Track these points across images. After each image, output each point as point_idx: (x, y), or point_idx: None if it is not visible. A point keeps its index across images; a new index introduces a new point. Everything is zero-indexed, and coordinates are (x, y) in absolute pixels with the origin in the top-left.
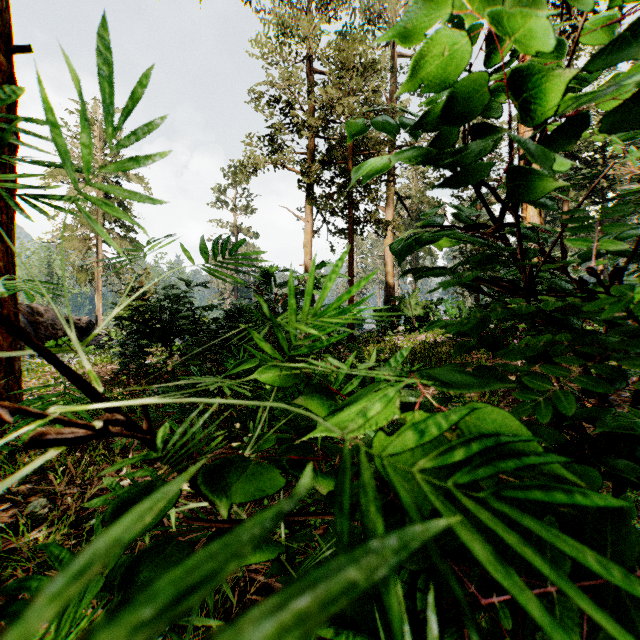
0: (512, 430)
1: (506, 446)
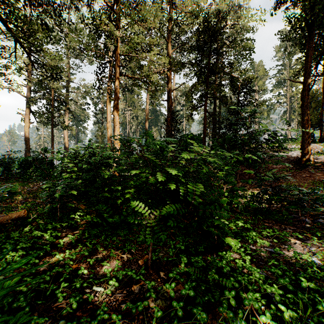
0: None
1: None
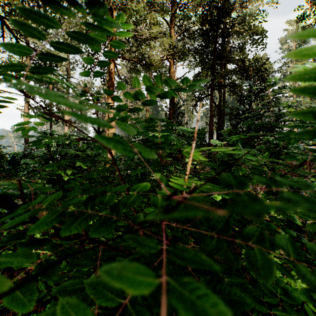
0: None
1: None
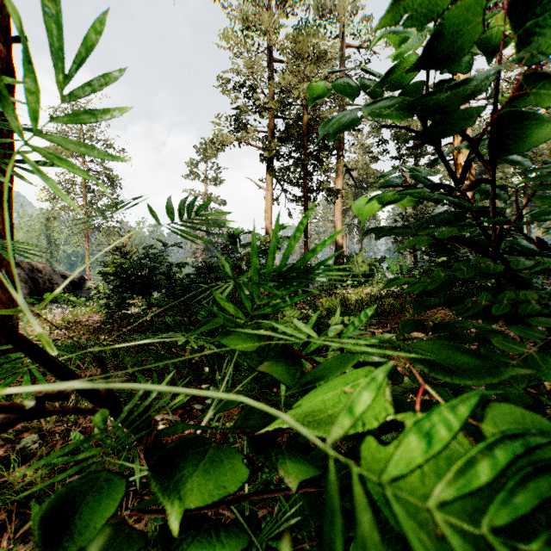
0: (539, 428)
1: (542, 456)
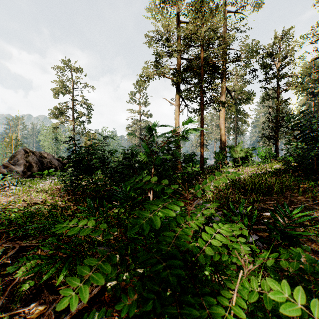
0: None
1: None
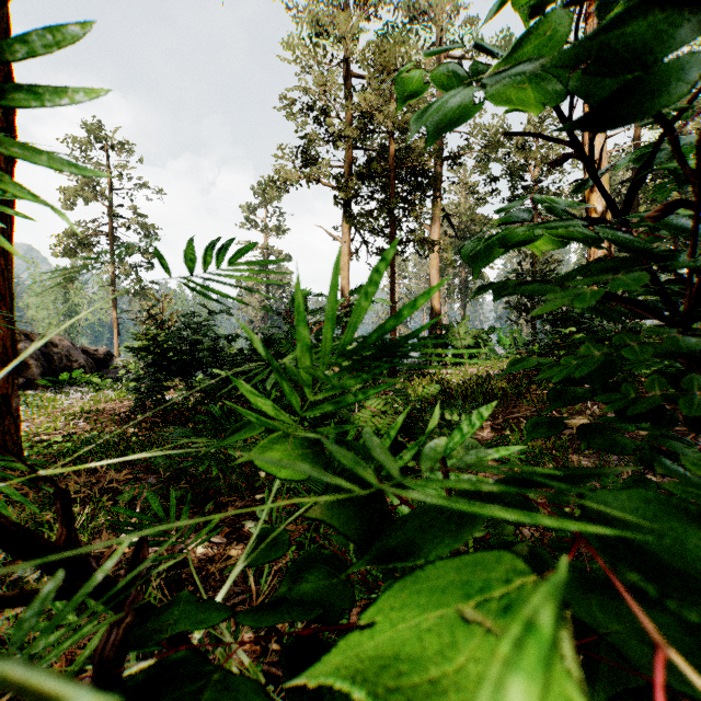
0: None
1: None
